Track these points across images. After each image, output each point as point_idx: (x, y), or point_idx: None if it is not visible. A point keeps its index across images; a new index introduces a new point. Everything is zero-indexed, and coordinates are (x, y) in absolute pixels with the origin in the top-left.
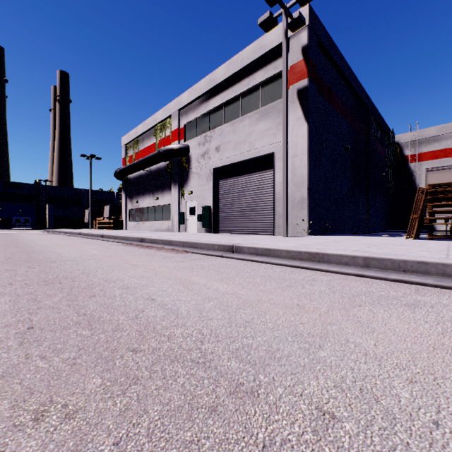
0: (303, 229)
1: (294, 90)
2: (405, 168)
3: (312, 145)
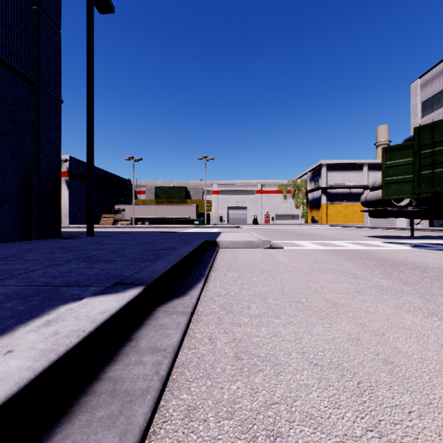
0: (67, 223)
1: (65, 179)
2: (136, 196)
3: (71, 197)
